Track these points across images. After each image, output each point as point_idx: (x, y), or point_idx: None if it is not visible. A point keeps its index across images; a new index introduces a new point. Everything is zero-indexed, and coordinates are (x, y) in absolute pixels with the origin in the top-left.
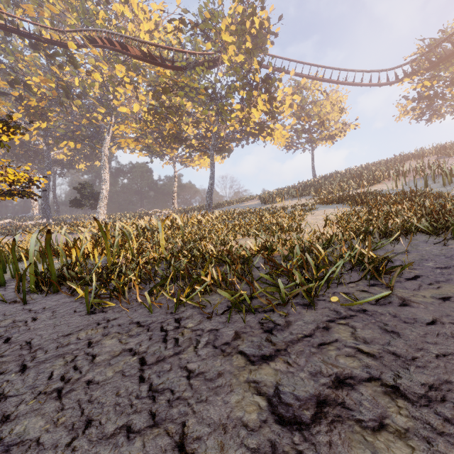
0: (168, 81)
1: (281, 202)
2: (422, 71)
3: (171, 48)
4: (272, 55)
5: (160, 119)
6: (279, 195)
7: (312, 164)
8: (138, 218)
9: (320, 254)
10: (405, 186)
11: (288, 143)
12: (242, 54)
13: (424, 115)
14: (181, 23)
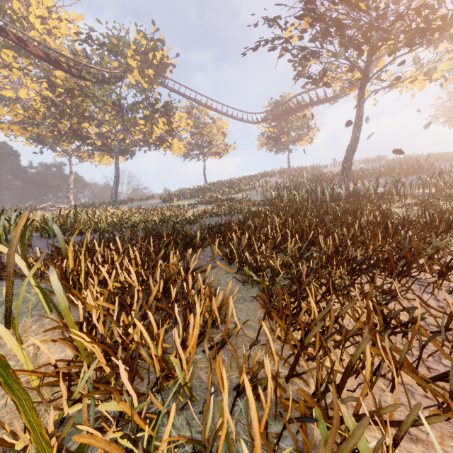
0: (65, 75)
1: (178, 202)
2: (270, 120)
3: (80, 62)
4: (171, 79)
5: (60, 115)
6: (176, 196)
7: (204, 173)
8: (29, 212)
9: (180, 219)
10: (250, 196)
11: (185, 153)
12: (145, 76)
13: (273, 148)
14: (88, 38)
